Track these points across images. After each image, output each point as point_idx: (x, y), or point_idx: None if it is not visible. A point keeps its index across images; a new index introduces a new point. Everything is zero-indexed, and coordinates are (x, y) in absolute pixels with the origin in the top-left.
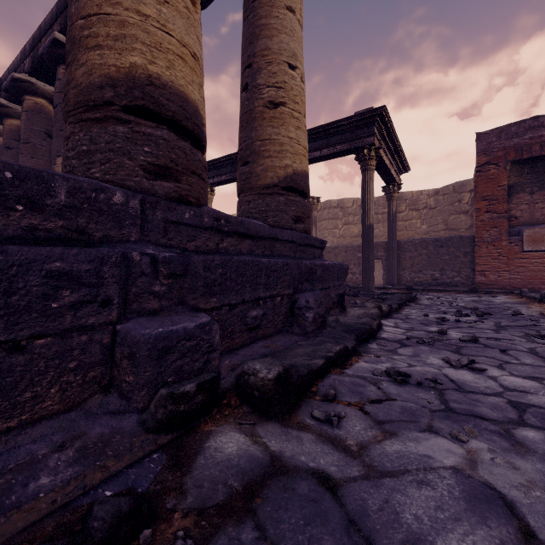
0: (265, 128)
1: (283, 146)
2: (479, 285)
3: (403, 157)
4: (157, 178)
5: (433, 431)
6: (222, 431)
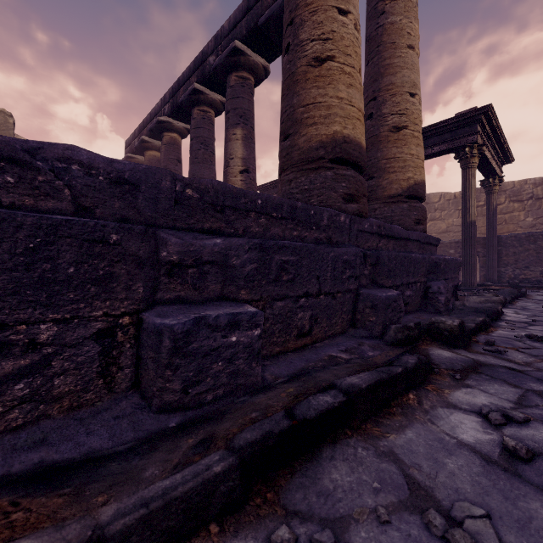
0: (390, 149)
1: (405, 162)
2: None
3: (506, 149)
4: (347, 202)
5: None
6: (433, 349)
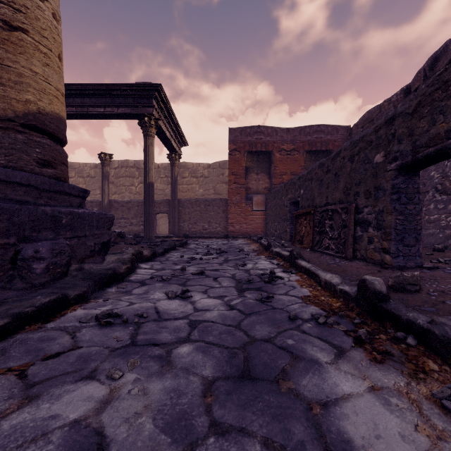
0: None
1: (22, 78)
2: (230, 233)
3: (181, 133)
4: None
5: (93, 376)
6: None
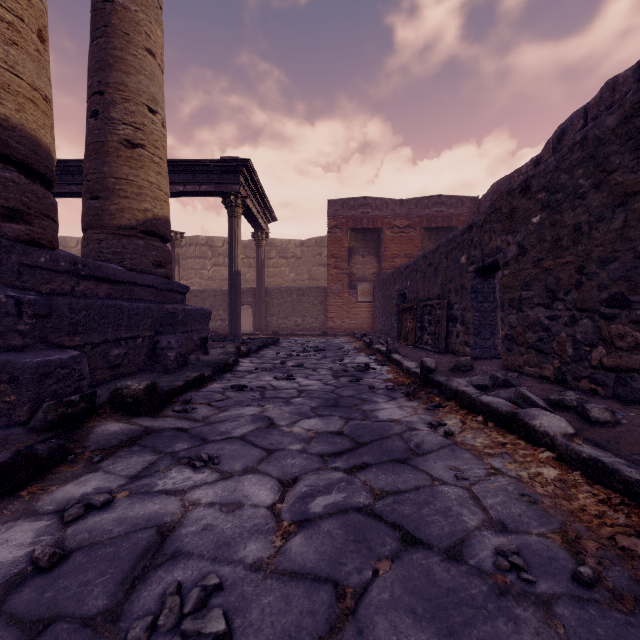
0: (121, 166)
1: (142, 190)
2: (329, 330)
3: (270, 208)
4: (5, 219)
5: (249, 405)
6: (105, 424)
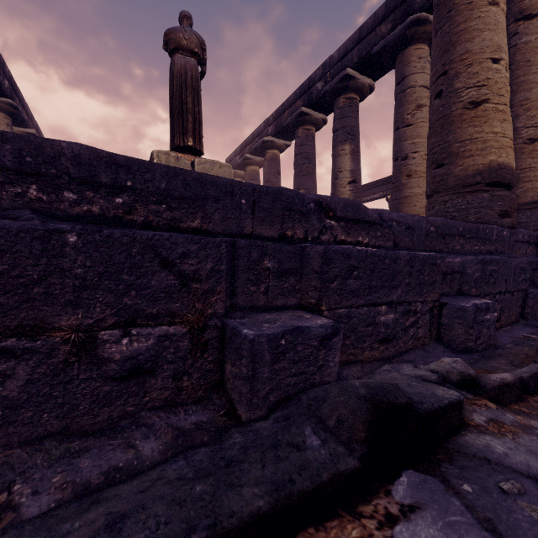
0: (524, 160)
1: None
2: None
3: None
4: (501, 217)
5: None
6: None
